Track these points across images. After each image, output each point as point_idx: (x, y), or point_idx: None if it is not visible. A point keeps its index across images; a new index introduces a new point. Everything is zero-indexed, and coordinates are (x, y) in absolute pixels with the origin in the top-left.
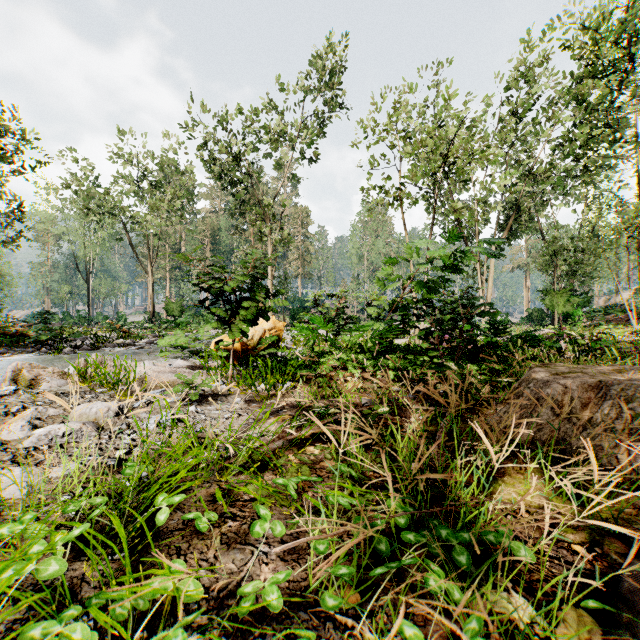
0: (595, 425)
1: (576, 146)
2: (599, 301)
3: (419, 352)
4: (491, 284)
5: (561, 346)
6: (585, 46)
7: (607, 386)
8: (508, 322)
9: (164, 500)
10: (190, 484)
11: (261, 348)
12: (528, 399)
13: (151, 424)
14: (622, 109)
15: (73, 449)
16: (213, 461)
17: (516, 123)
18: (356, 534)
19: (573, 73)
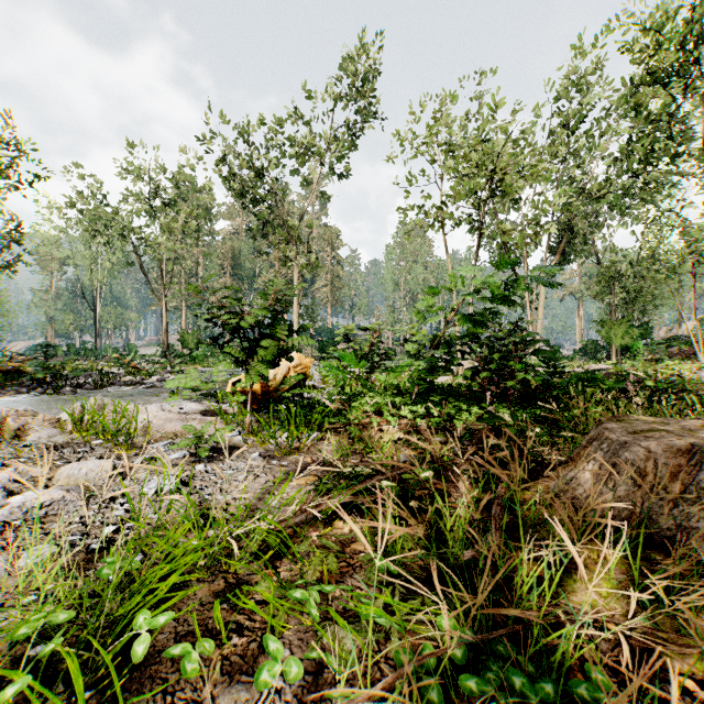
0: (689, 501)
1: (636, 161)
2: (660, 332)
3: (464, 393)
4: (541, 314)
5: (624, 386)
6: (646, 49)
7: (702, 452)
8: (560, 355)
9: (145, 621)
10: (181, 597)
11: (285, 388)
12: (601, 463)
13: (150, 489)
14: (688, 119)
15: (52, 524)
16: (220, 542)
17: (569, 135)
18: (399, 685)
19: (633, 79)
